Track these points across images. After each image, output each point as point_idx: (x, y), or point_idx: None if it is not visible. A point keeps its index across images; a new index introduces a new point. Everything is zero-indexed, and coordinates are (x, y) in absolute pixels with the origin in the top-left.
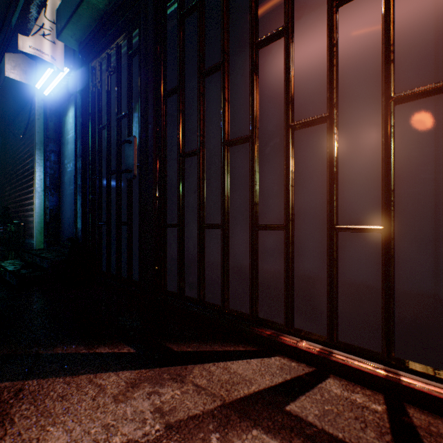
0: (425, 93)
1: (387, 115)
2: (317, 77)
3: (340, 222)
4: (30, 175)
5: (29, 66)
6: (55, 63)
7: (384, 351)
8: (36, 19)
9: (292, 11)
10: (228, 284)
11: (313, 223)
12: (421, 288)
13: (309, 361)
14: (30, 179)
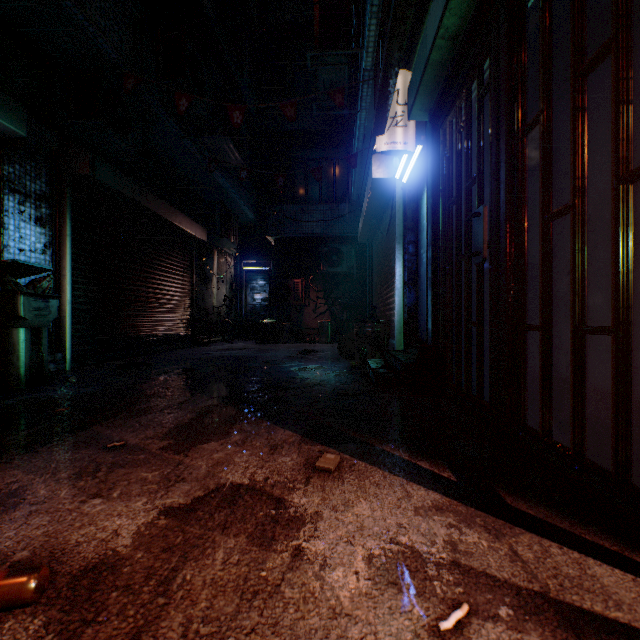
0: None
1: None
2: None
3: None
4: (392, 272)
5: (390, 159)
6: (406, 148)
7: None
8: (387, 115)
9: None
10: (628, 437)
11: None
12: None
13: None
14: (392, 276)
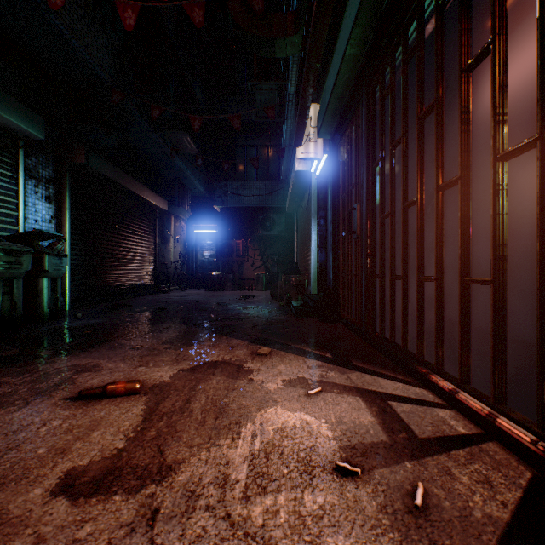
0: (517, 151)
1: (493, 174)
2: (526, 99)
3: None
4: (310, 237)
5: None
6: (316, 156)
7: (492, 396)
8: (303, 136)
9: (440, 84)
10: (407, 328)
11: (522, 275)
12: None
13: (443, 397)
14: (310, 241)
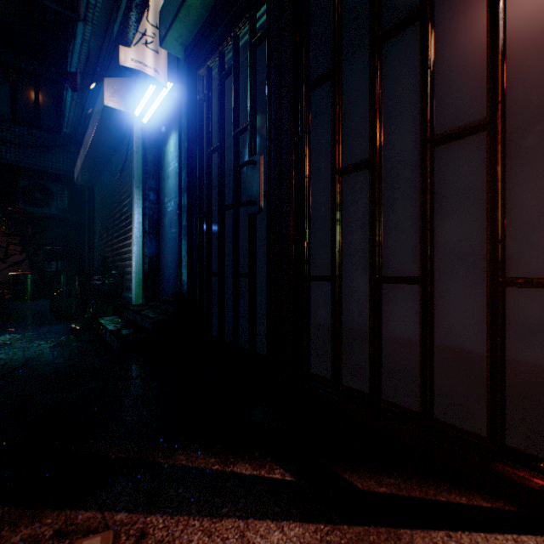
0: None
1: None
2: None
3: None
4: (128, 218)
5: (127, 91)
6: (157, 77)
7: None
8: (139, 20)
9: None
10: (432, 376)
11: None
12: None
13: None
14: (127, 223)
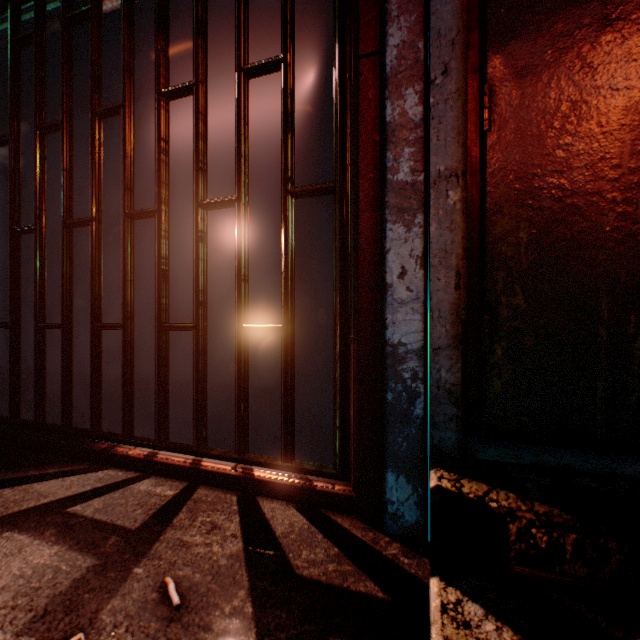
0: (220, 205)
1: (197, 219)
2: None
3: (220, 320)
4: None
5: None
6: None
7: (195, 442)
8: None
9: (130, 89)
10: (72, 396)
11: None
12: (279, 385)
13: (138, 468)
14: None
